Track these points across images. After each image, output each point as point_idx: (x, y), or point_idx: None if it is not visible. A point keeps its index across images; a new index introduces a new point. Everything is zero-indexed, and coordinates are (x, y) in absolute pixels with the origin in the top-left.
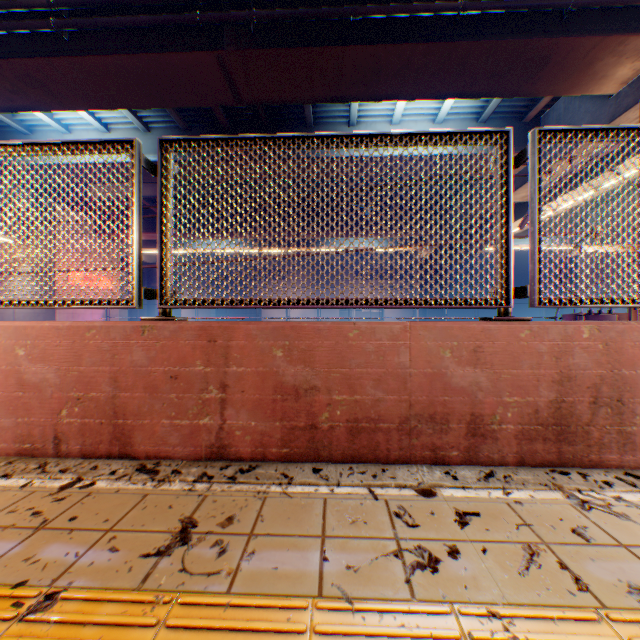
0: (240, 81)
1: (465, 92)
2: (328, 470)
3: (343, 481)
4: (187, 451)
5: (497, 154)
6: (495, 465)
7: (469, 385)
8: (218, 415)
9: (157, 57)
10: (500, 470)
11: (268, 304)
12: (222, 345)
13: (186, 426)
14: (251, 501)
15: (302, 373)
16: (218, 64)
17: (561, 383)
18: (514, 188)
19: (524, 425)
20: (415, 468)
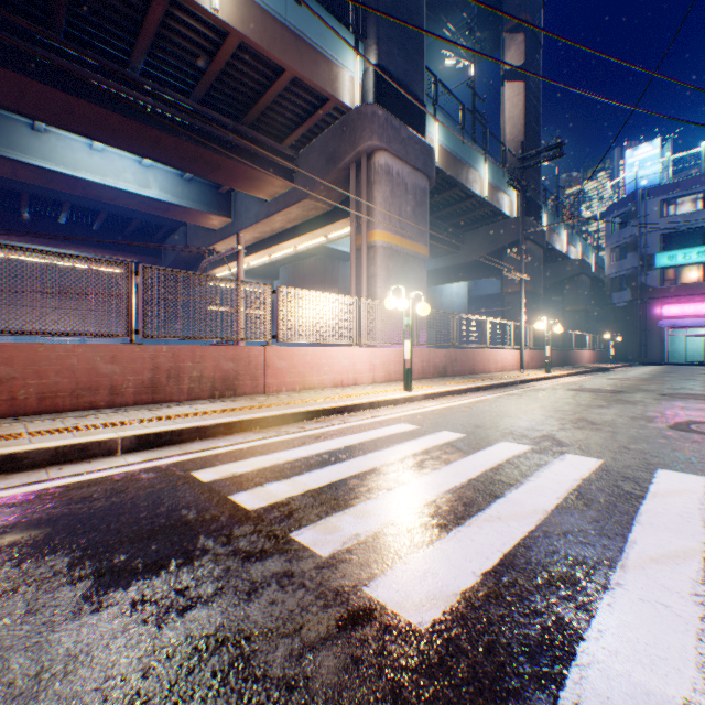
0: None
1: (164, 161)
2: (26, 418)
3: (37, 420)
4: None
5: (125, 272)
6: (125, 407)
7: (112, 372)
8: None
9: None
10: (127, 408)
11: None
12: None
13: None
14: None
15: (7, 370)
16: None
17: (156, 370)
18: (218, 241)
19: (139, 388)
20: (82, 412)
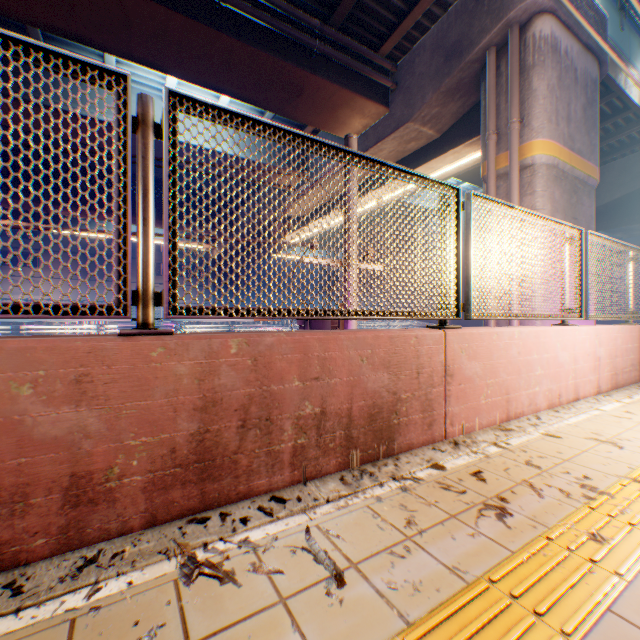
0: None
1: (235, 92)
2: None
3: None
4: None
5: (114, 104)
6: (115, 537)
7: (70, 433)
8: None
9: None
10: (117, 545)
11: None
12: None
13: None
14: None
15: None
16: None
17: (207, 409)
18: None
19: (159, 471)
20: None
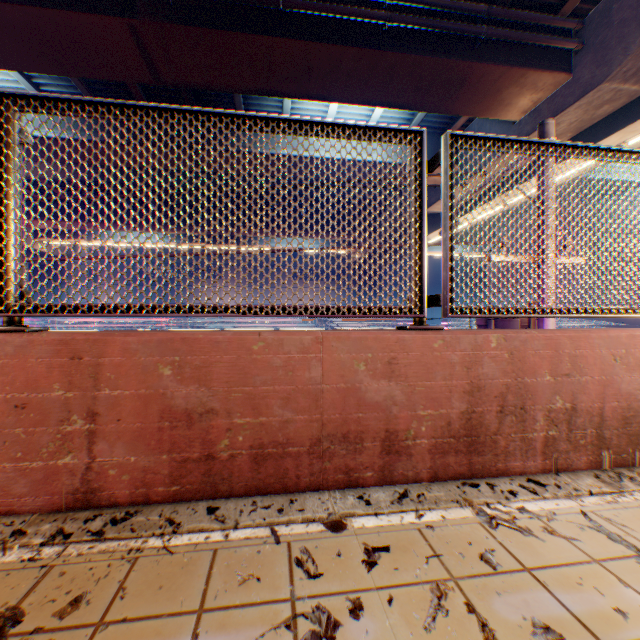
0: (159, 57)
1: (393, 102)
2: (227, 508)
3: (243, 521)
4: (40, 501)
5: (412, 155)
6: (410, 483)
7: (384, 399)
8: (85, 452)
9: (52, 13)
10: (415, 488)
11: (153, 311)
12: (90, 363)
13: (39, 469)
14: (115, 567)
15: (197, 394)
16: (131, 34)
17: (472, 393)
18: (437, 199)
19: (438, 438)
20: (327, 495)
